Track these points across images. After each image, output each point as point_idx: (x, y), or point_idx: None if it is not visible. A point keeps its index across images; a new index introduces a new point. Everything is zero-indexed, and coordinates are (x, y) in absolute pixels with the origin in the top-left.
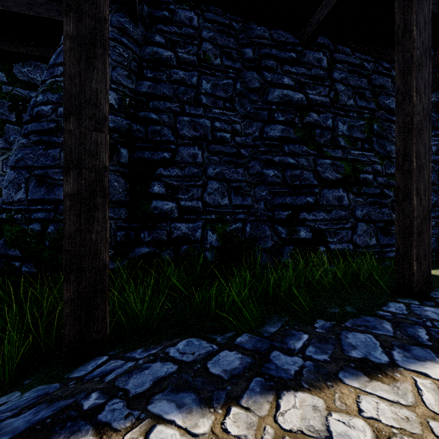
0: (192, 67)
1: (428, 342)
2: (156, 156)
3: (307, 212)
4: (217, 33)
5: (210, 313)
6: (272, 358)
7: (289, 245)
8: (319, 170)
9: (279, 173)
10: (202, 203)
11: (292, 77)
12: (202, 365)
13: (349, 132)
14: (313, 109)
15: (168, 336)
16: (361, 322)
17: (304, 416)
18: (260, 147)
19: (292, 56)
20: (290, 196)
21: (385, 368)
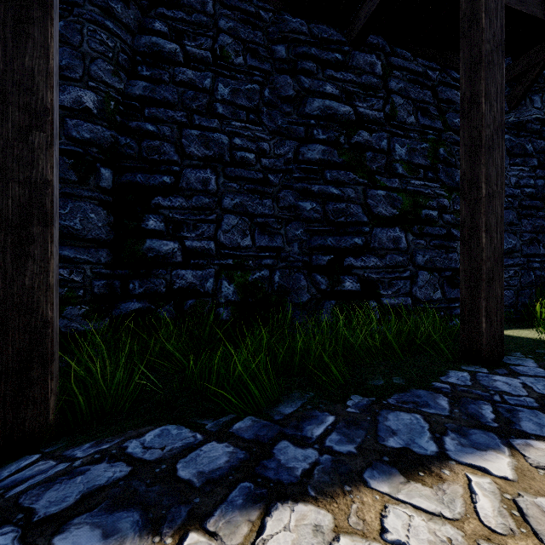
0: (205, 66)
1: (493, 423)
2: (152, 180)
3: (354, 257)
4: (240, 24)
5: (209, 389)
6: (276, 451)
7: (331, 300)
8: (371, 203)
9: (318, 207)
10: (215, 244)
11: (337, 84)
12: (169, 466)
13: (409, 157)
14: (364, 126)
15: (139, 423)
16: (409, 397)
17: (297, 543)
18: (295, 172)
19: (337, 58)
20: (332, 236)
21: (430, 461)
